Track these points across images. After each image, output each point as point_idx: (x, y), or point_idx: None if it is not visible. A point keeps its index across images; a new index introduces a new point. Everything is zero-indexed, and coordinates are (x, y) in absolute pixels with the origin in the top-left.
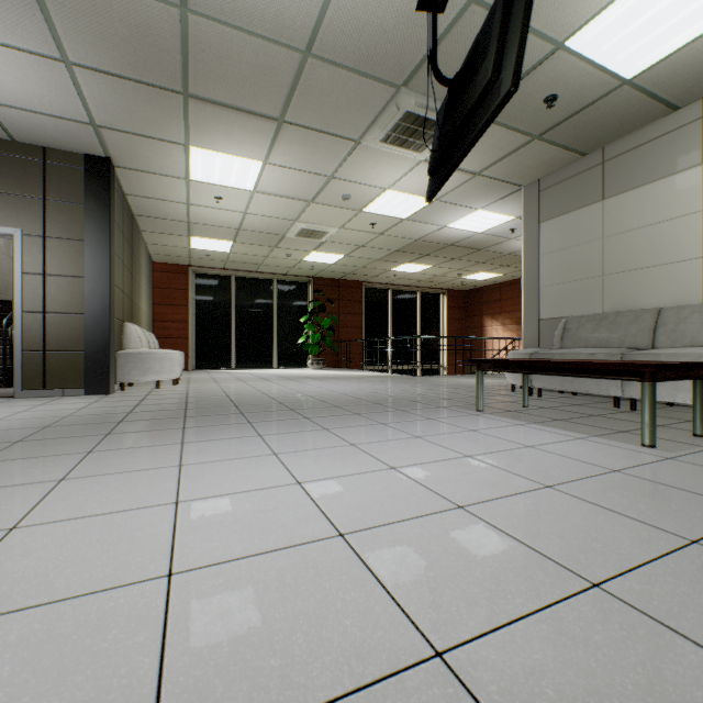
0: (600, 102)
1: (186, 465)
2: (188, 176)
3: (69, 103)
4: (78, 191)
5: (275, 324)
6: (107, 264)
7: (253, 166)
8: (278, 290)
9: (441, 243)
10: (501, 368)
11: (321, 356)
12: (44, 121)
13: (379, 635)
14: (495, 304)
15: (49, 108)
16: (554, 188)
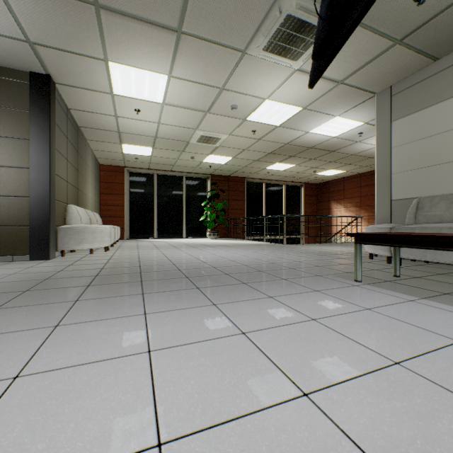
0: None
1: (23, 376)
2: (112, 91)
3: (4, 19)
4: (24, 101)
5: (184, 207)
6: (47, 158)
7: (160, 80)
8: (186, 184)
9: (303, 146)
10: (383, 242)
11: (216, 229)
12: None
13: None
14: (339, 193)
15: None
16: (405, 92)
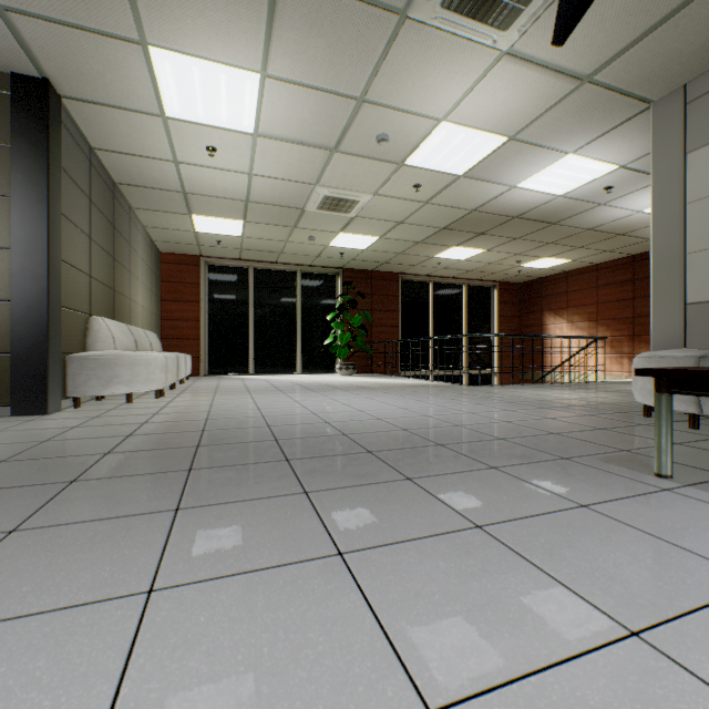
0: None
1: None
2: (163, 110)
3: None
4: (2, 126)
5: (298, 323)
6: (43, 229)
7: (247, 83)
8: (302, 284)
9: (503, 214)
10: None
11: (351, 359)
12: None
13: None
14: (560, 298)
15: None
16: None
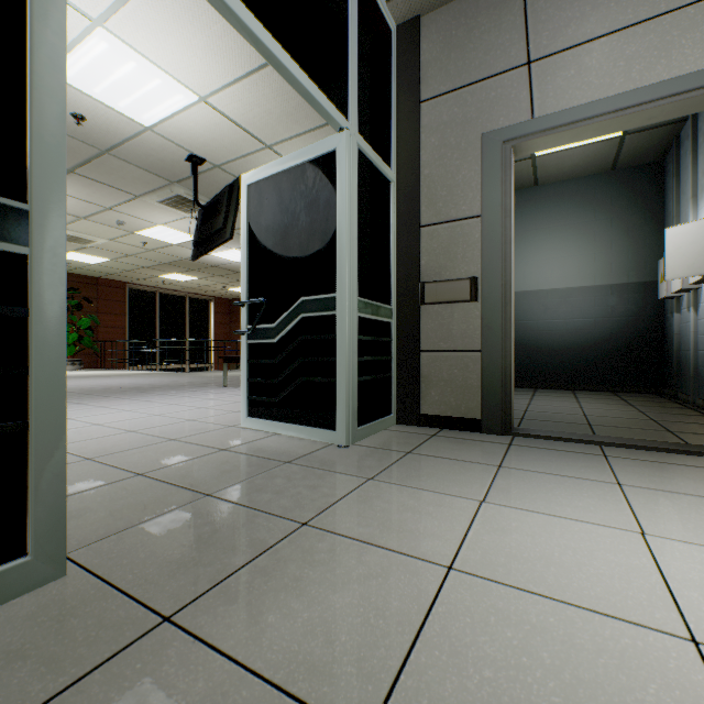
0: None
1: None
2: None
3: None
4: None
5: None
6: None
7: None
8: None
9: (207, 264)
10: (237, 361)
11: (75, 357)
12: None
13: (176, 421)
14: None
15: None
16: None
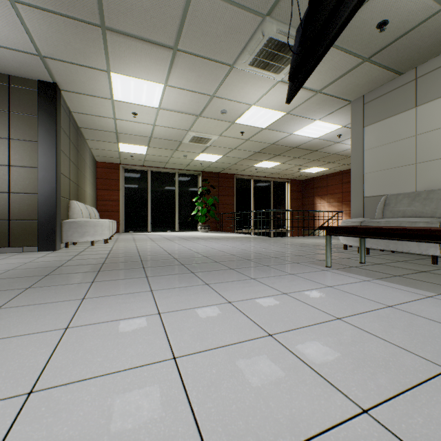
0: (421, 26)
1: (72, 327)
2: (112, 97)
3: (19, 37)
4: (33, 107)
5: (176, 202)
6: (54, 158)
7: (157, 88)
8: (178, 180)
9: (288, 146)
10: (347, 233)
11: (207, 223)
12: (4, 53)
13: None
14: (323, 189)
15: (6, 41)
16: (375, 101)
